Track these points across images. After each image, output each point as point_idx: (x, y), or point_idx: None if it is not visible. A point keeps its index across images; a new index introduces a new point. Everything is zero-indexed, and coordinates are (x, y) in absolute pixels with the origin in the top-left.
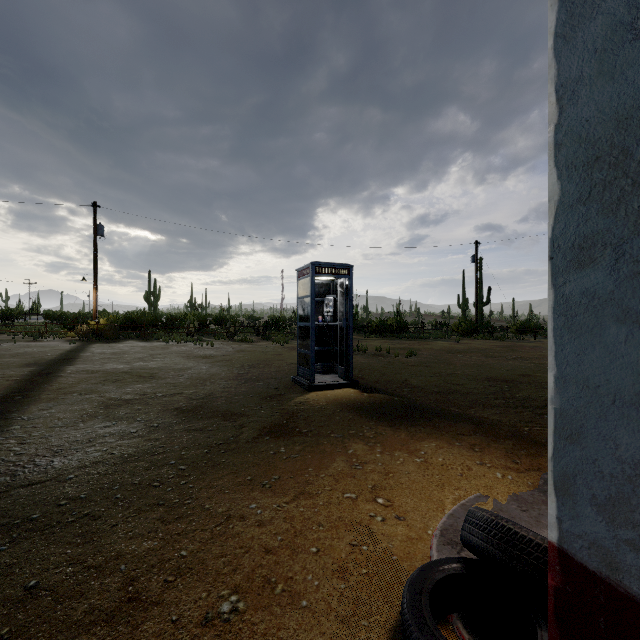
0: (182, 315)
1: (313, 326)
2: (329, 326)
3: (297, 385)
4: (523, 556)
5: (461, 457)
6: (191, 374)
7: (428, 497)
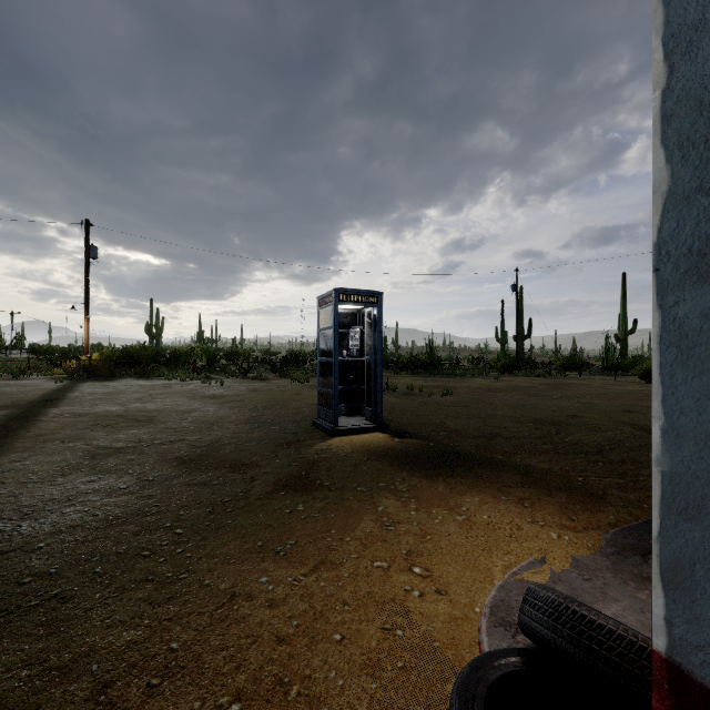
0: (188, 349)
1: (337, 362)
2: (355, 362)
3: (318, 429)
4: (602, 652)
5: (509, 514)
6: (196, 417)
7: (473, 564)
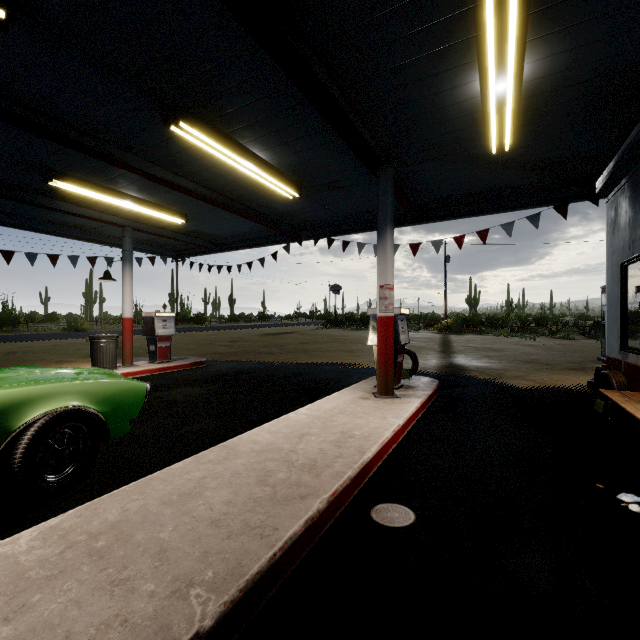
0: (503, 316)
1: None
2: None
3: (599, 361)
4: None
5: None
6: (522, 351)
7: None
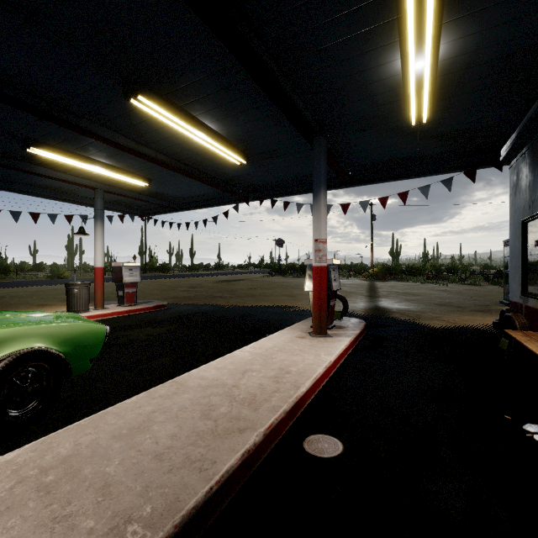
0: (420, 265)
1: None
2: None
3: (502, 304)
4: None
5: None
6: (437, 296)
7: None
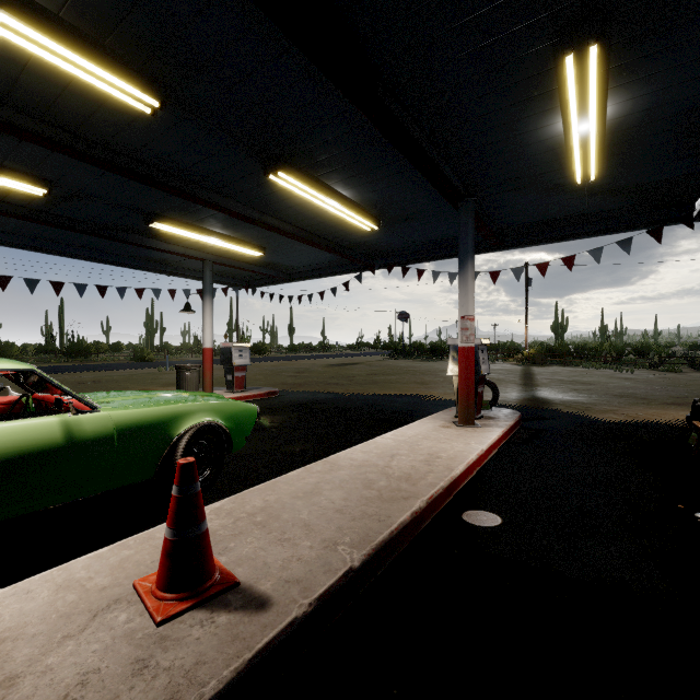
0: (595, 345)
1: None
2: None
3: None
4: None
5: None
6: (616, 385)
7: None
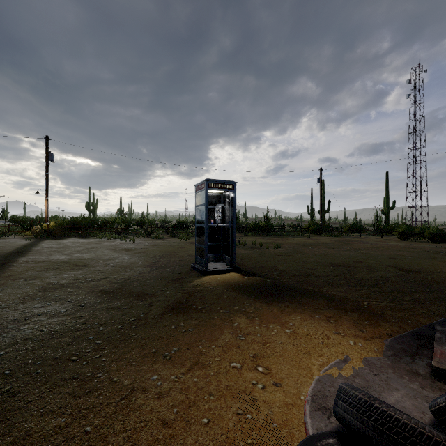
0: (113, 219)
1: (207, 227)
2: (219, 227)
3: (195, 271)
4: (399, 440)
5: (321, 328)
6: (115, 263)
7: (298, 364)
